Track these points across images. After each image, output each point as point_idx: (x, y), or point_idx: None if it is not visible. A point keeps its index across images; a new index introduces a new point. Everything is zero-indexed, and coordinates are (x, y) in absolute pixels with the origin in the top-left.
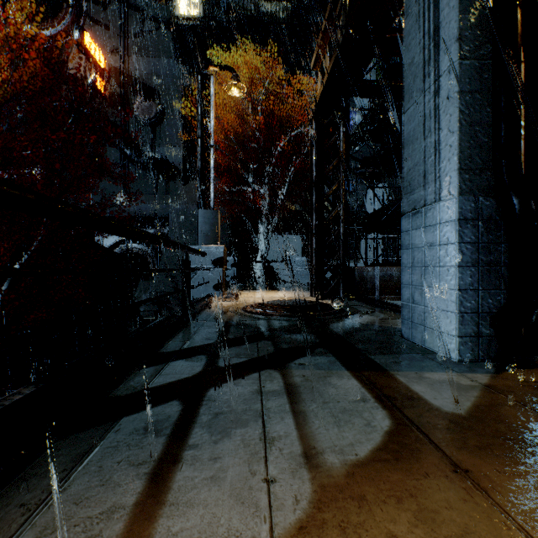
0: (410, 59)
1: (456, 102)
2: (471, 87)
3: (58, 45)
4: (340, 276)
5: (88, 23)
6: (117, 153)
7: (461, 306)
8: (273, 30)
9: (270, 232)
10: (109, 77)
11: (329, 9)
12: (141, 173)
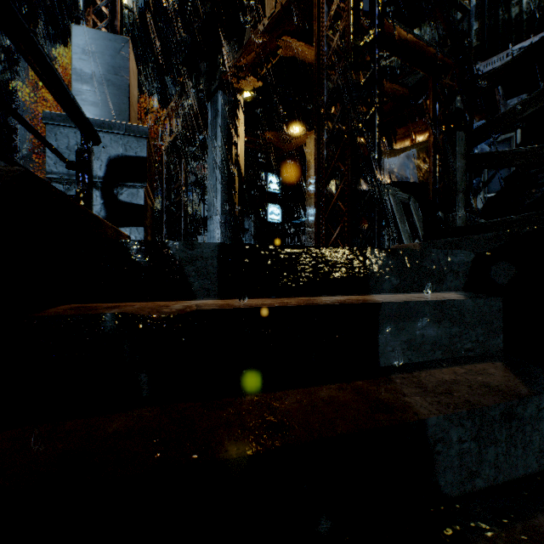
0: (210, 162)
1: (220, 186)
2: (224, 182)
3: None
4: None
5: None
6: None
7: None
8: None
9: None
10: None
11: (176, 100)
12: None
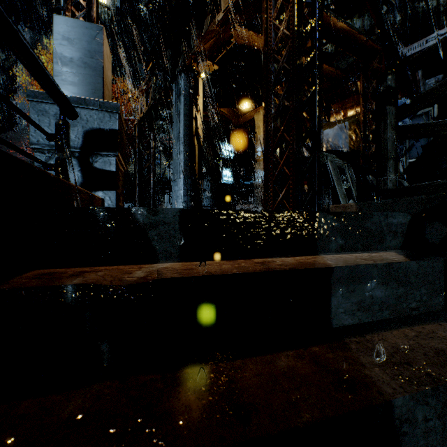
0: (174, 133)
1: (183, 153)
2: (186, 151)
3: None
4: None
5: None
6: None
7: (184, 206)
8: None
9: None
10: None
11: (146, 82)
12: None
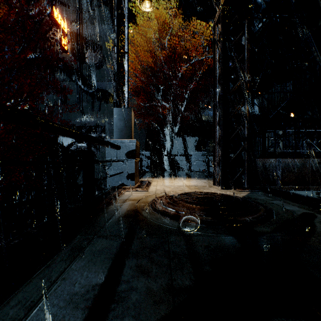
0: None
1: None
2: None
3: (39, 20)
4: (244, 168)
5: (57, 4)
6: (75, 86)
7: None
8: (175, 1)
9: (173, 134)
10: (70, 38)
11: None
12: (90, 99)
